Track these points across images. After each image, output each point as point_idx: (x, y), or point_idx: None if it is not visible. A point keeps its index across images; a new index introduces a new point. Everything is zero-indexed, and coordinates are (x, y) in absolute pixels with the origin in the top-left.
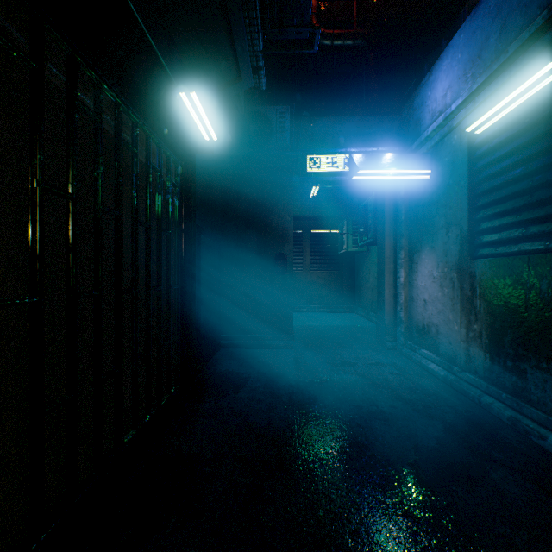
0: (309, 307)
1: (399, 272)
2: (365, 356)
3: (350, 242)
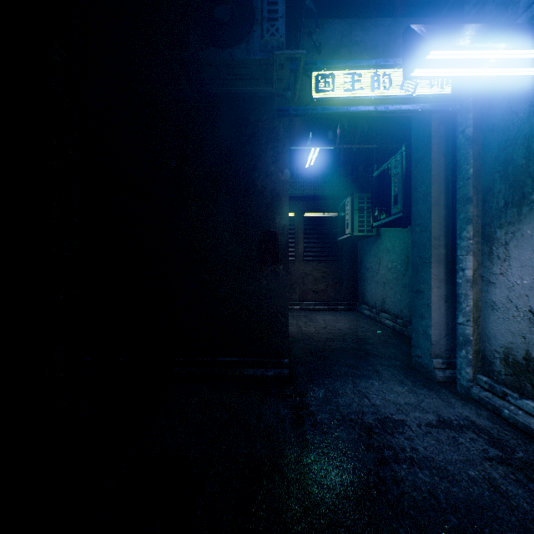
0: (302, 304)
1: (464, 260)
2: (410, 401)
3: (356, 225)
